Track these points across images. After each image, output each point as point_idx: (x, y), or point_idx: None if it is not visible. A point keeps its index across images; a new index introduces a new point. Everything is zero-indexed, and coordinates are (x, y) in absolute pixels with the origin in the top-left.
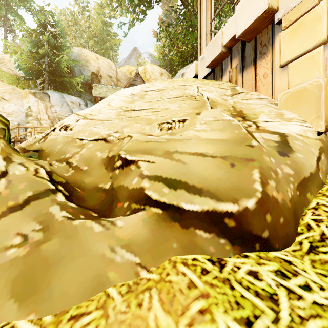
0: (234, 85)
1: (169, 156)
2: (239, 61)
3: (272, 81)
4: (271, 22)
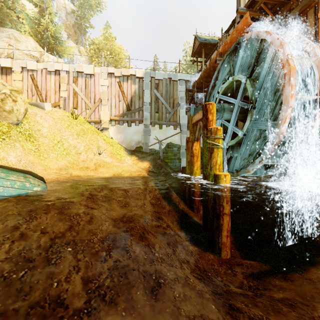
0: None
1: None
2: (1, 71)
3: (11, 82)
4: (11, 69)
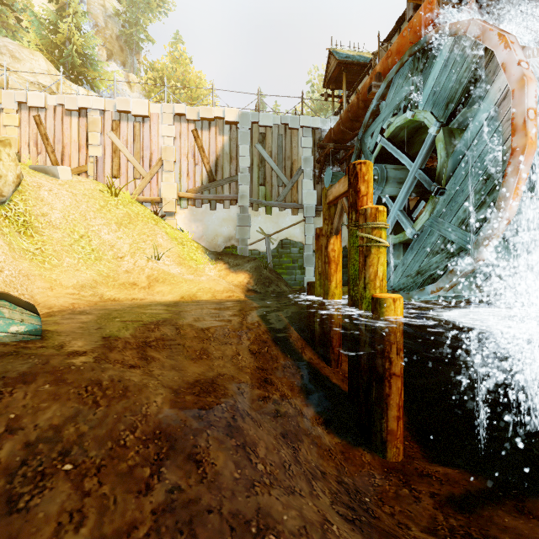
0: None
1: None
2: None
3: None
4: None
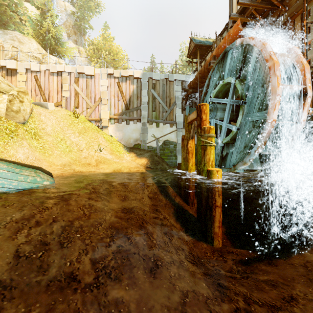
0: (4, 78)
1: (2, 88)
2: (6, 72)
3: (16, 83)
4: (16, 70)
